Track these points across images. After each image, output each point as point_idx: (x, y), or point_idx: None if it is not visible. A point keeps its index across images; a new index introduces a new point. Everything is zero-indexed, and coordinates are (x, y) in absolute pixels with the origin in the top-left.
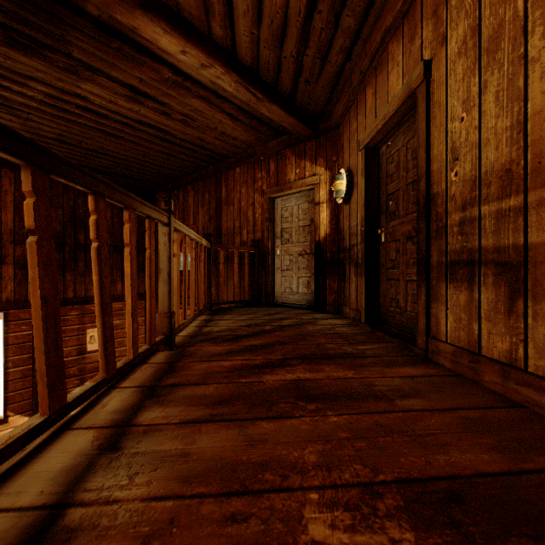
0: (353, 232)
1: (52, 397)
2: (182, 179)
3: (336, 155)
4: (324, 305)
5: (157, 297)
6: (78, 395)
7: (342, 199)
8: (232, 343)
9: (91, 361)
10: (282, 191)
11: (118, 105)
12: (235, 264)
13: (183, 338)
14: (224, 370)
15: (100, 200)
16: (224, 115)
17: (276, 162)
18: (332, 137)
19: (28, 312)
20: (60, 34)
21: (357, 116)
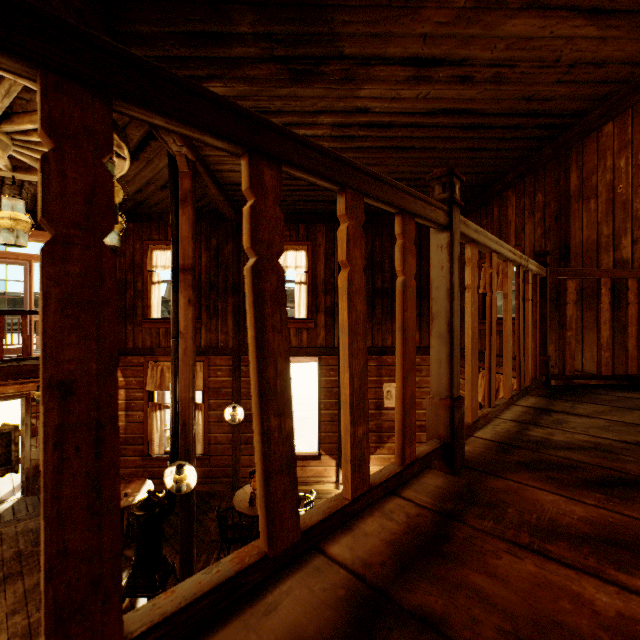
0: None
1: (64, 636)
2: (497, 183)
3: None
4: None
5: (461, 353)
6: (168, 613)
7: None
8: (612, 502)
9: (387, 419)
10: None
11: (401, 100)
12: (602, 304)
13: (483, 445)
14: (595, 632)
15: (263, 167)
16: (576, 20)
17: None
18: None
19: (335, 359)
20: (328, 32)
21: None
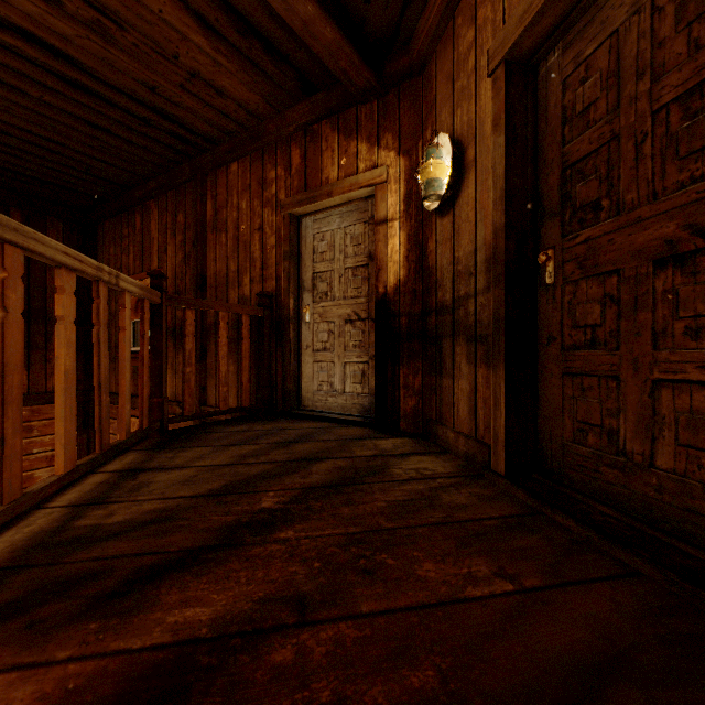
0: (465, 268)
1: None
2: (138, 188)
3: (420, 125)
4: (396, 418)
5: None
6: None
7: (441, 199)
8: (105, 631)
9: None
10: (314, 200)
11: None
12: (221, 338)
13: None
14: None
15: None
16: (187, 17)
17: (303, 147)
18: (411, 91)
19: None
20: None
21: (475, 12)
